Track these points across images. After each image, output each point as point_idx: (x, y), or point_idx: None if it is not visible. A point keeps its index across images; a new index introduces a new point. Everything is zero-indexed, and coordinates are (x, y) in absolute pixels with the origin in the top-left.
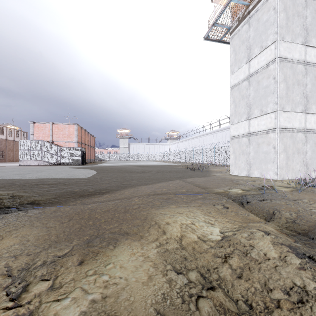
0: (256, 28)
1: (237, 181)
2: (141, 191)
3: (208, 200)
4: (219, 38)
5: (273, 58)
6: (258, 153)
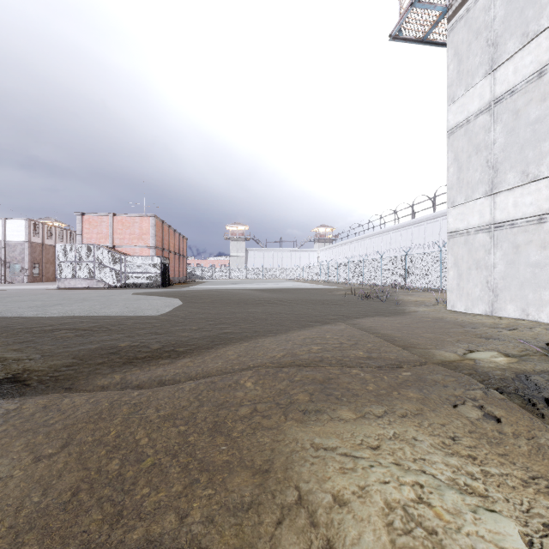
0: None
1: (475, 329)
2: (263, 353)
3: (431, 388)
4: (423, 34)
5: None
6: (516, 266)
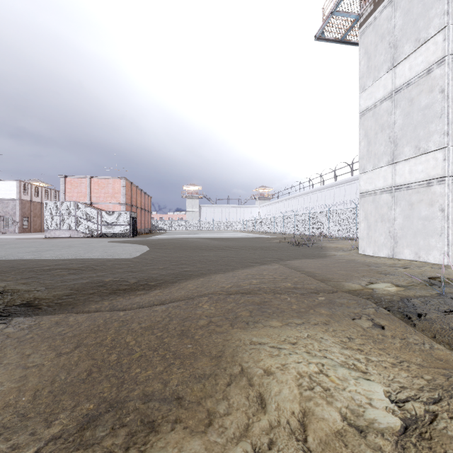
0: (407, 11)
1: (377, 268)
2: (215, 285)
3: (338, 307)
4: (341, 36)
5: (441, 57)
6: (411, 219)
